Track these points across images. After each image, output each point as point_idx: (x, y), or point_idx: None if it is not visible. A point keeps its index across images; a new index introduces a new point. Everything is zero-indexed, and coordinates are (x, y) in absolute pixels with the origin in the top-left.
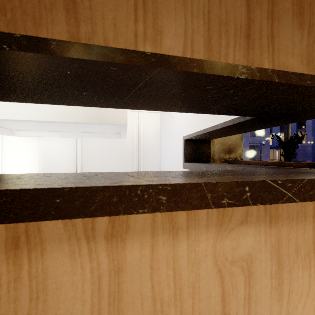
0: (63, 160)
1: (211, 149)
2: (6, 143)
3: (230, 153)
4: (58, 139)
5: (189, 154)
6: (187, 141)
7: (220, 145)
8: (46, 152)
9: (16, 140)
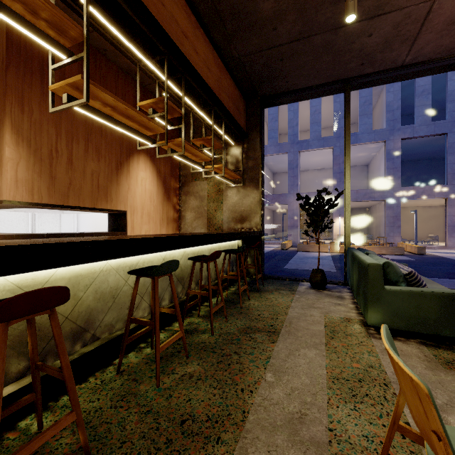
0: (105, 229)
1: (219, 218)
2: (80, 218)
3: (243, 222)
4: (102, 214)
5: (112, 225)
6: (111, 215)
7: (229, 213)
8: (96, 224)
9: (83, 216)
